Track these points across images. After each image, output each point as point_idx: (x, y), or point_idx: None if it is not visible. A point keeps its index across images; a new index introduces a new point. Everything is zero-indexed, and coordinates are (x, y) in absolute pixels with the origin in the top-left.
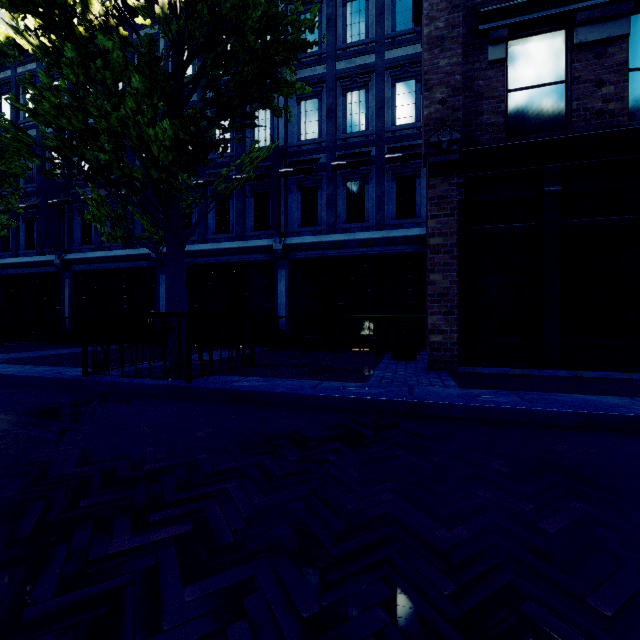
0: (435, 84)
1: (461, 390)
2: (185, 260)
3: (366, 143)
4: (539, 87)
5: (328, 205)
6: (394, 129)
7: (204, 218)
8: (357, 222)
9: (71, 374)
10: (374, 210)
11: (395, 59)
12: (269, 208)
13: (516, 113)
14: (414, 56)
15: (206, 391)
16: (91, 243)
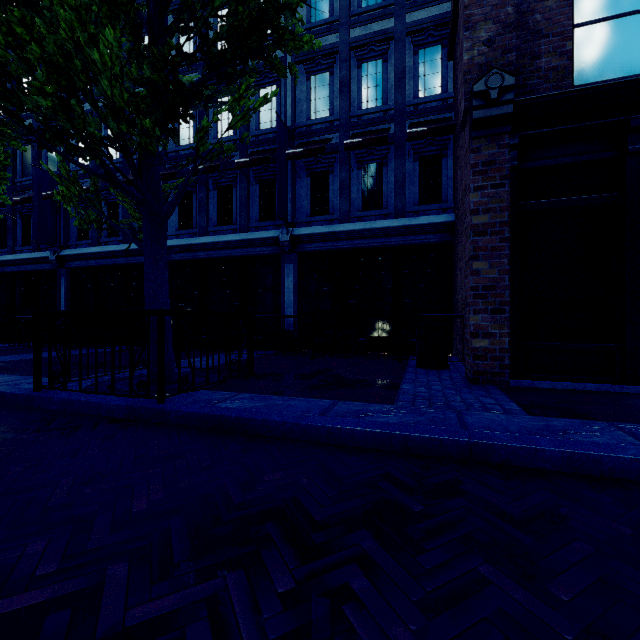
0: (479, 20)
1: (534, 419)
2: (185, 255)
3: (384, 119)
4: (617, 18)
5: (341, 191)
6: (416, 102)
7: (205, 208)
8: (374, 209)
9: (25, 387)
10: (393, 195)
11: (418, 22)
12: (275, 196)
13: (585, 54)
14: (440, 17)
15: (180, 415)
16: (88, 238)
